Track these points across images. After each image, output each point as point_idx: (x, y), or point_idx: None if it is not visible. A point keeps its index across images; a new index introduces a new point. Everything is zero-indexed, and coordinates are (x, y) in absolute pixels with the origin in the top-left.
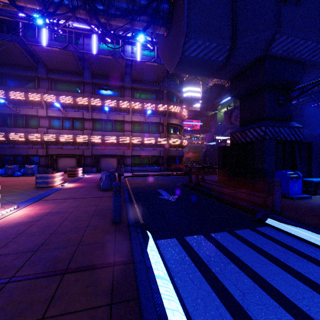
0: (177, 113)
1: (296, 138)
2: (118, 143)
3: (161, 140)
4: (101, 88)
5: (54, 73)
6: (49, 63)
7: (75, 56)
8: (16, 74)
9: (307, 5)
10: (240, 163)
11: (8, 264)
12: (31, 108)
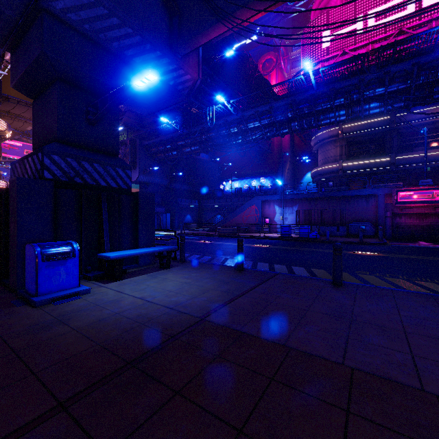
0: None
1: (120, 185)
2: None
3: None
4: None
5: None
6: None
7: None
8: None
9: None
10: (0, 228)
11: None
12: None
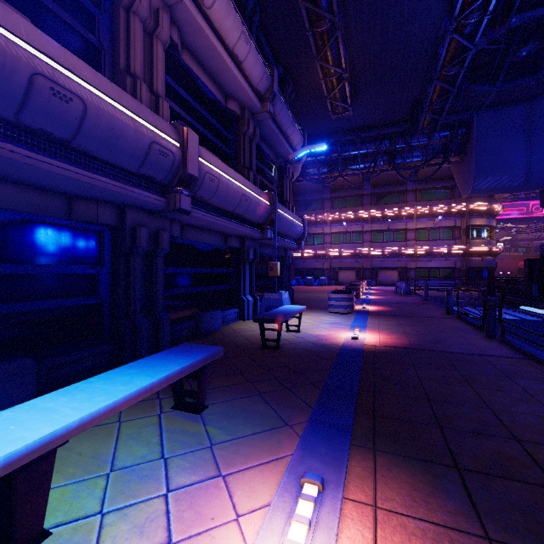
0: (483, 211)
1: None
2: (399, 255)
3: (456, 248)
4: (380, 197)
5: (336, 192)
6: (334, 186)
7: (360, 177)
8: (306, 200)
9: None
10: (543, 276)
11: (398, 302)
12: (317, 227)
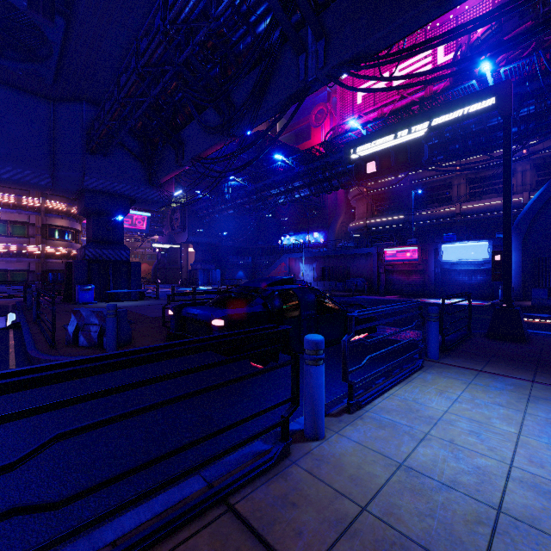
0: (63, 211)
1: (123, 259)
2: None
3: (29, 248)
4: None
5: None
6: None
7: None
8: None
9: (118, 157)
10: (71, 279)
11: None
12: None
